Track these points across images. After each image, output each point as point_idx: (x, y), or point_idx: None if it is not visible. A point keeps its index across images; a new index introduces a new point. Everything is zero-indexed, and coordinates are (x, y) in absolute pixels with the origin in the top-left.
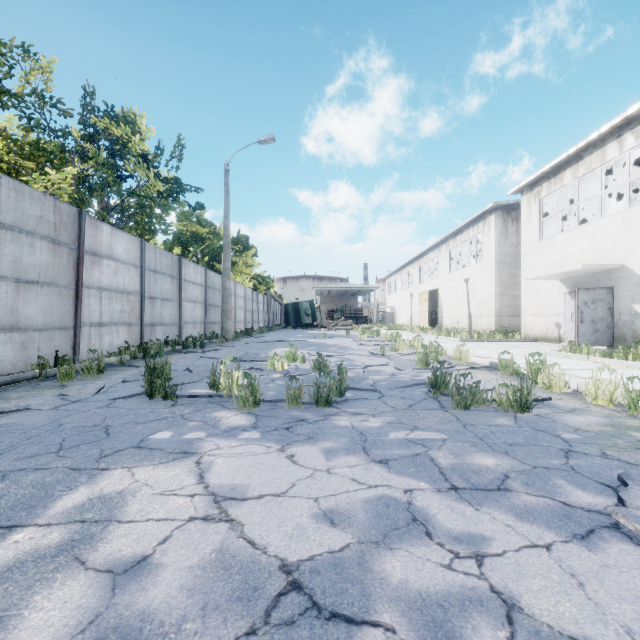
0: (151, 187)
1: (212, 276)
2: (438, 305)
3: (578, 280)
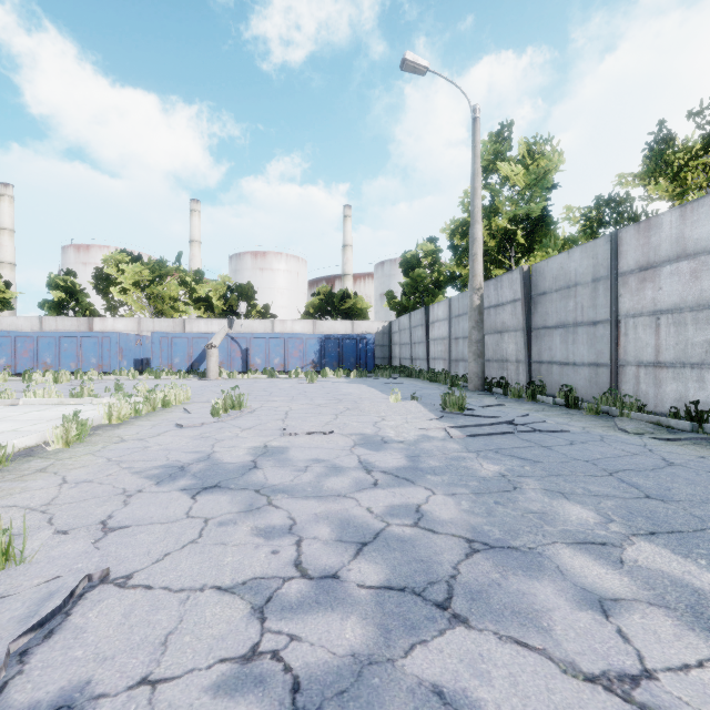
0: None
1: None
2: None
3: None
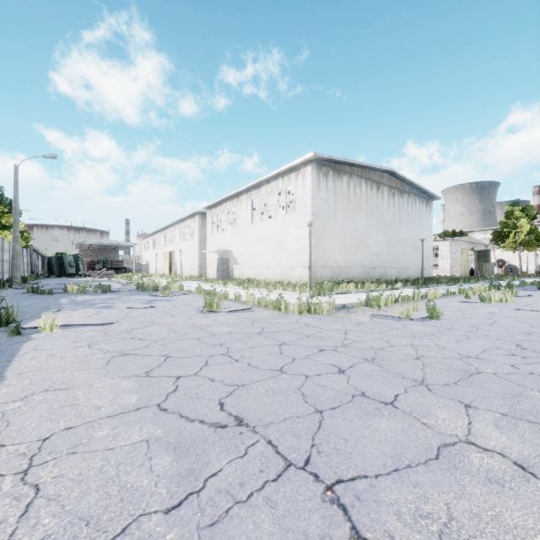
0: None
1: None
2: (174, 261)
3: (221, 254)
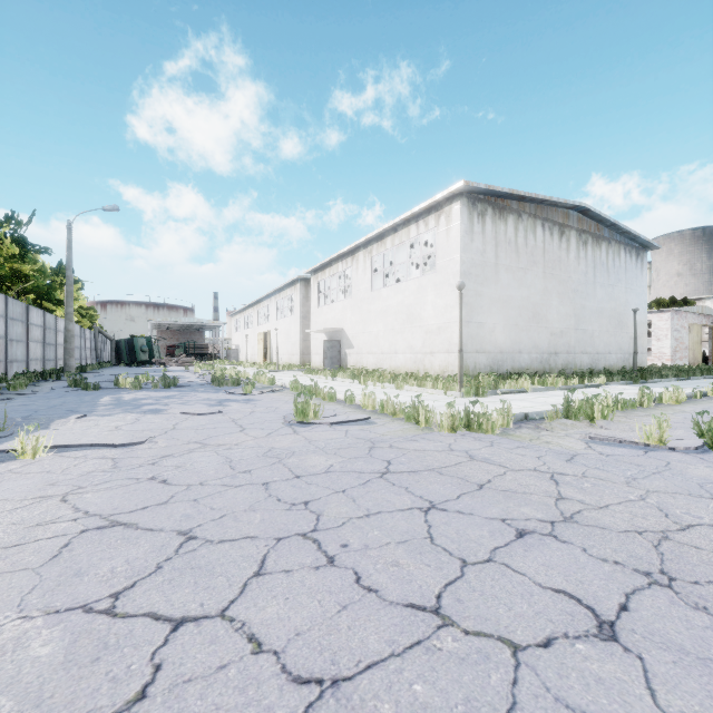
0: (4, 248)
1: (48, 317)
2: (270, 345)
3: (331, 334)
